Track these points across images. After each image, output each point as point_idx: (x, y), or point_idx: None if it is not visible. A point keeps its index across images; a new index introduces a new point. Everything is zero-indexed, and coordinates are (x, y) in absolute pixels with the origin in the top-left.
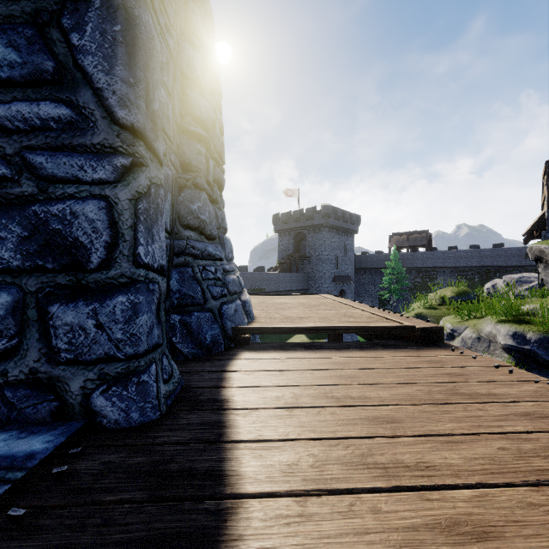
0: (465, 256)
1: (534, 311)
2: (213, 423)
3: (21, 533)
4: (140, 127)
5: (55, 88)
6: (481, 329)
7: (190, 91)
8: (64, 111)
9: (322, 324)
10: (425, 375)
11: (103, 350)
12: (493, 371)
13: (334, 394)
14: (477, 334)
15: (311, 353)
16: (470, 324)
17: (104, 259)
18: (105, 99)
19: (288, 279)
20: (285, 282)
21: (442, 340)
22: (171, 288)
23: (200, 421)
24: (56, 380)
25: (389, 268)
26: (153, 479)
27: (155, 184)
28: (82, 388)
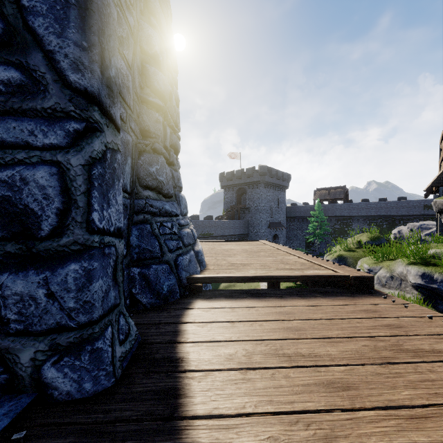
0: (375, 207)
1: (439, 255)
2: (167, 390)
3: None
4: (94, 92)
5: (4, 50)
6: (394, 270)
7: (149, 65)
8: (14, 74)
9: (265, 272)
10: (367, 327)
11: (54, 320)
12: (428, 322)
13: (284, 351)
14: (390, 274)
15: (258, 302)
16: (384, 265)
17: (55, 226)
18: (57, 62)
19: (232, 225)
20: (229, 228)
21: (372, 287)
22: (131, 244)
23: (154, 388)
24: (5, 352)
25: (314, 216)
26: None
27: (111, 149)
28: (33, 359)
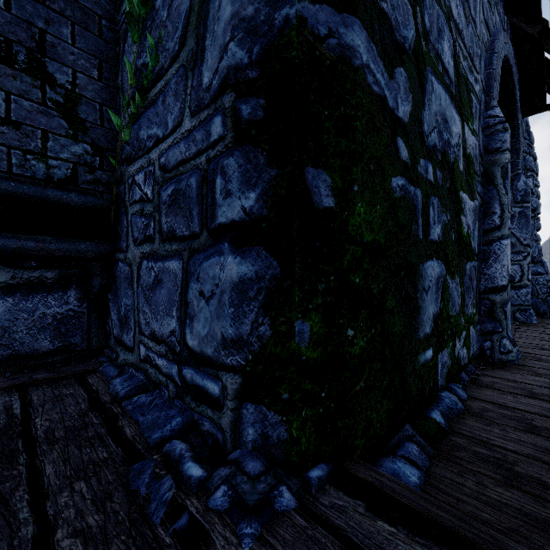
0: None
1: None
2: None
3: (519, 327)
4: (529, 244)
5: None
6: None
7: None
8: None
9: None
10: None
11: (519, 302)
12: None
13: None
14: None
15: None
16: None
17: (519, 280)
18: (519, 239)
19: None
20: None
21: None
22: None
23: None
24: None
25: None
26: (544, 328)
27: (530, 256)
28: (512, 311)
